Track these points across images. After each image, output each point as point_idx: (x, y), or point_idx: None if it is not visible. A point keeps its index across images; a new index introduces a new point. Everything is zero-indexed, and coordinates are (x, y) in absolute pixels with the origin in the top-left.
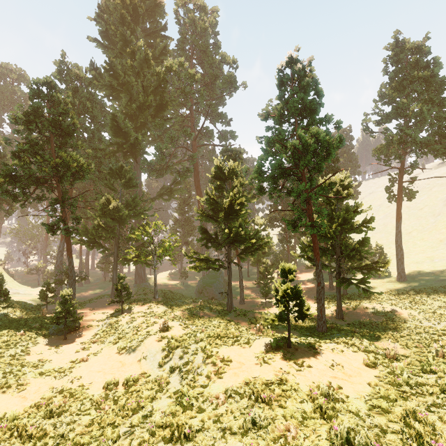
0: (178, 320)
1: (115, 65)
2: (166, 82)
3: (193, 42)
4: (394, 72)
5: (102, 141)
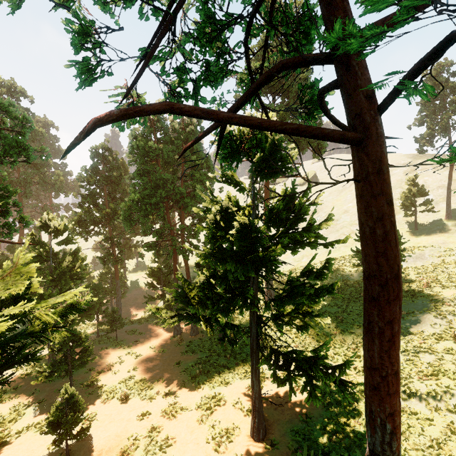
0: None
1: None
2: None
3: None
4: None
5: None
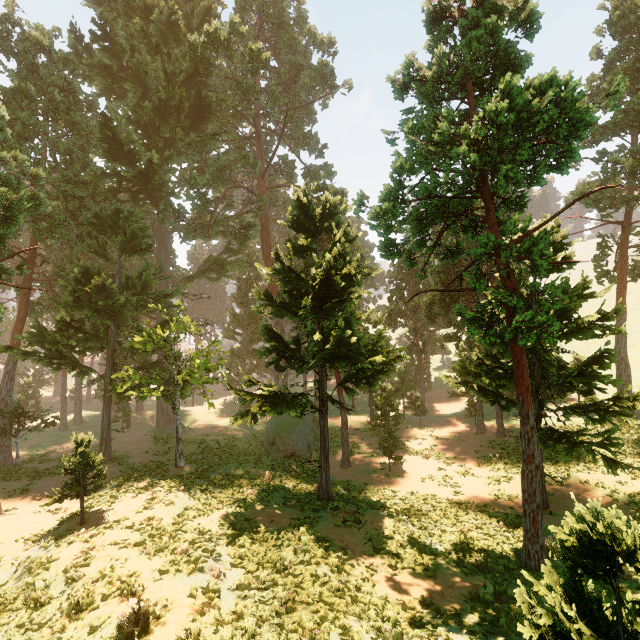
0: (191, 571)
1: (112, 29)
2: (208, 65)
3: (260, 6)
4: (616, 50)
5: (90, 169)
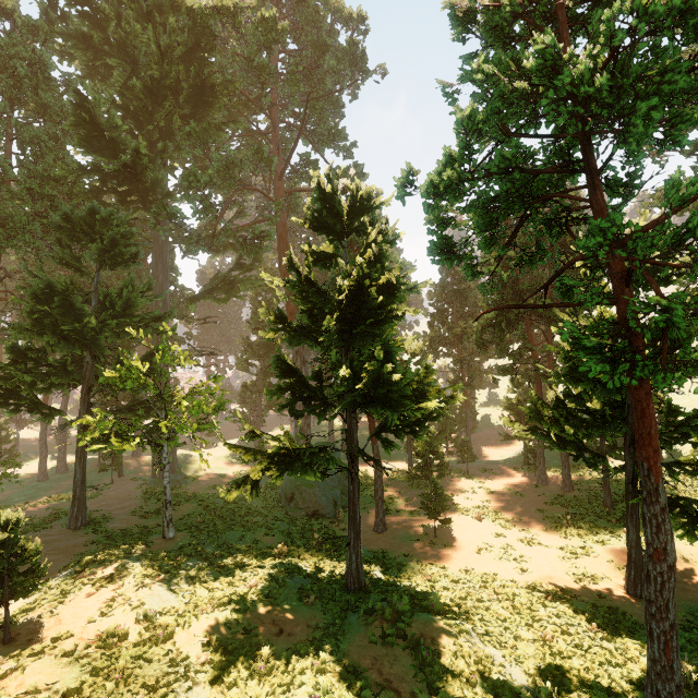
0: None
1: None
2: (211, 37)
3: None
4: None
5: (66, 164)
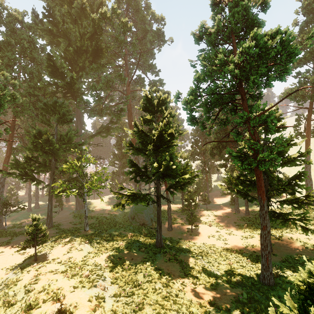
0: (90, 287)
1: (53, 11)
2: (101, 29)
3: (127, 1)
4: (305, 21)
5: (42, 81)
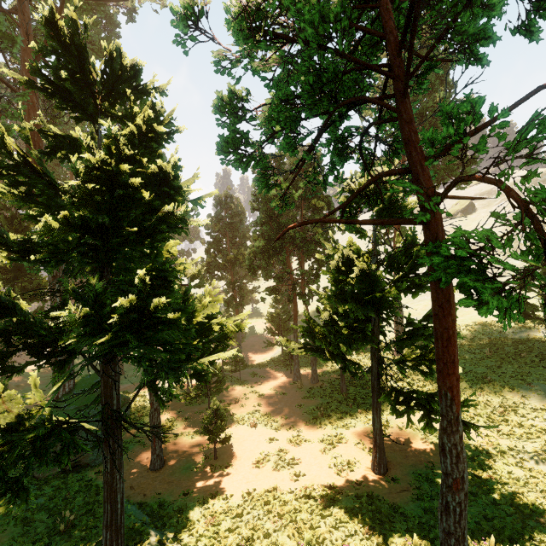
0: None
1: None
2: None
3: None
4: None
5: None
